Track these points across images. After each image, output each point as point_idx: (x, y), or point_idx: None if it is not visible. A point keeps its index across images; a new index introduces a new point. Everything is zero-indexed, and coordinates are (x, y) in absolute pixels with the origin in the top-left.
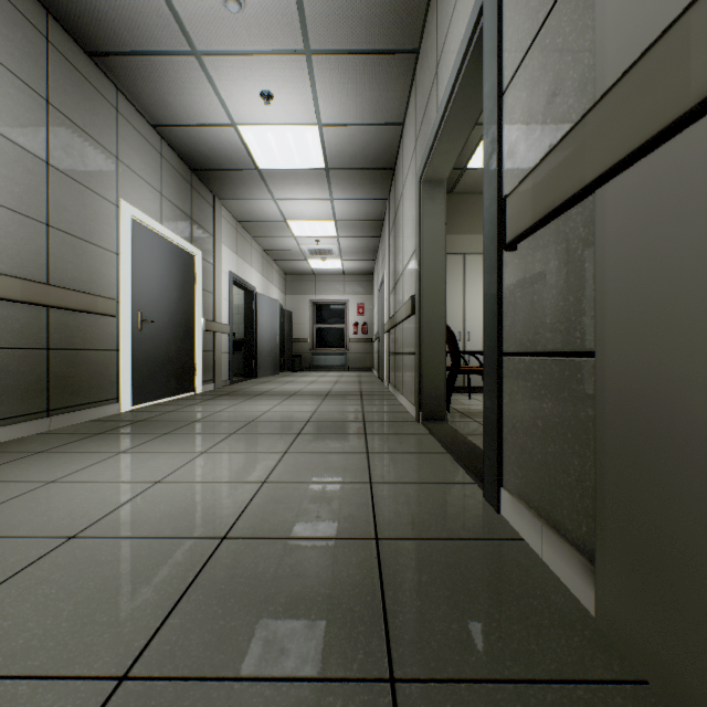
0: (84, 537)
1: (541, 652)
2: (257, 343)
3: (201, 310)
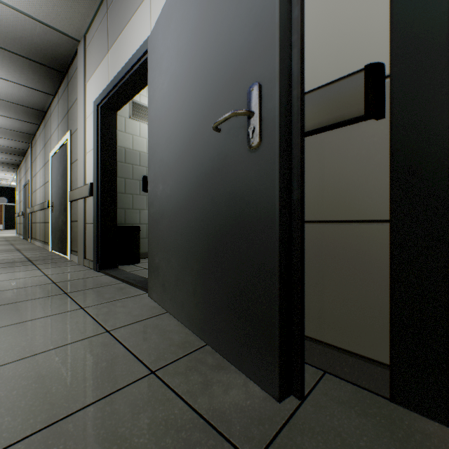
0: None
1: None
2: (150, 190)
3: (71, 184)
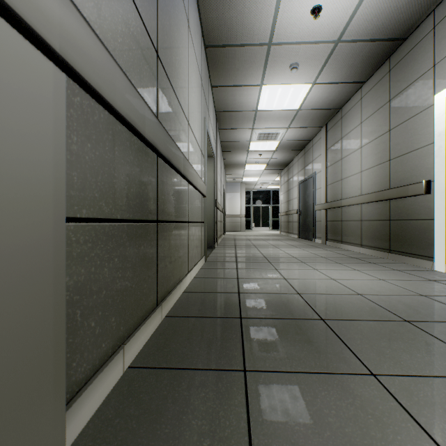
0: (275, 248)
1: (223, 245)
2: None
3: None
